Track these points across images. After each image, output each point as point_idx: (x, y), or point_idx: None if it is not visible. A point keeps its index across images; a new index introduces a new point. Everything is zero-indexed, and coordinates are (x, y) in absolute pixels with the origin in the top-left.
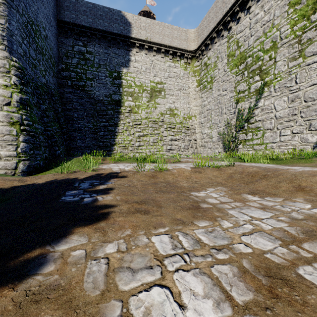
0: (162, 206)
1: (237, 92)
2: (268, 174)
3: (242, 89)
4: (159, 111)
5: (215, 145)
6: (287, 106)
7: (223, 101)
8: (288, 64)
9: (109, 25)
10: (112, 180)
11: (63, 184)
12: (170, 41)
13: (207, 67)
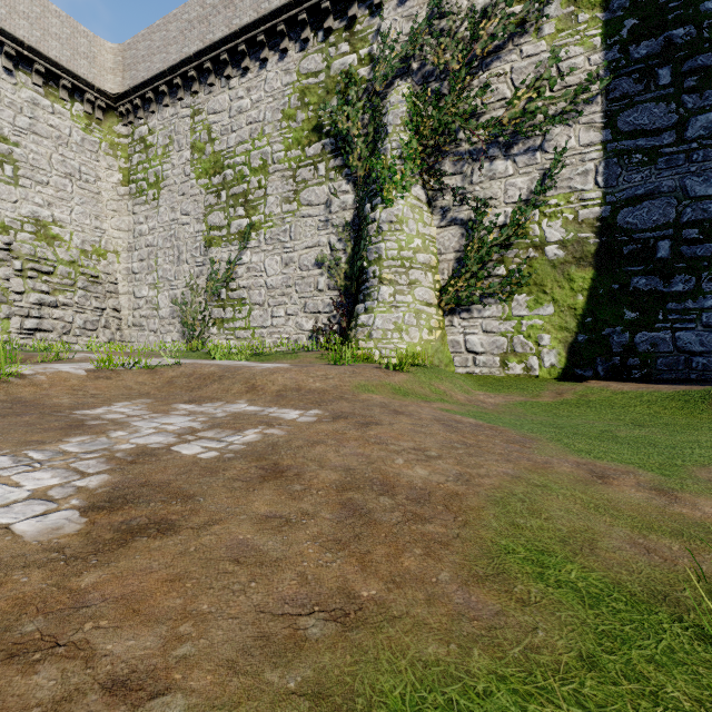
0: None
1: (209, 225)
2: (226, 374)
3: (218, 223)
4: None
5: (166, 326)
6: (281, 272)
7: (182, 236)
8: (281, 206)
9: None
10: None
11: None
12: (35, 36)
13: (148, 149)
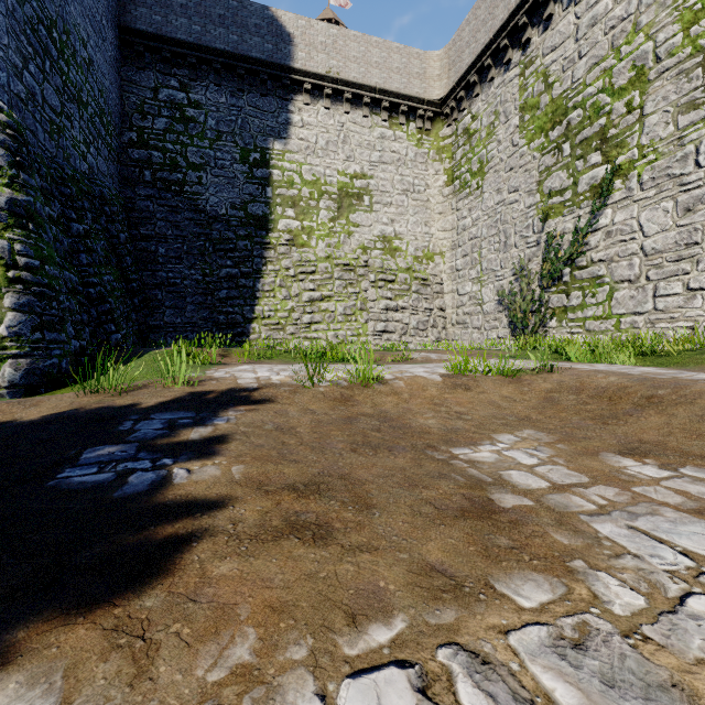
0: (373, 503)
1: (545, 194)
2: (660, 395)
3: (557, 187)
4: (357, 242)
5: (491, 322)
6: (674, 224)
7: (509, 217)
8: (675, 120)
9: (241, 40)
10: (233, 410)
11: (90, 422)
12: (383, 78)
13: (471, 137)
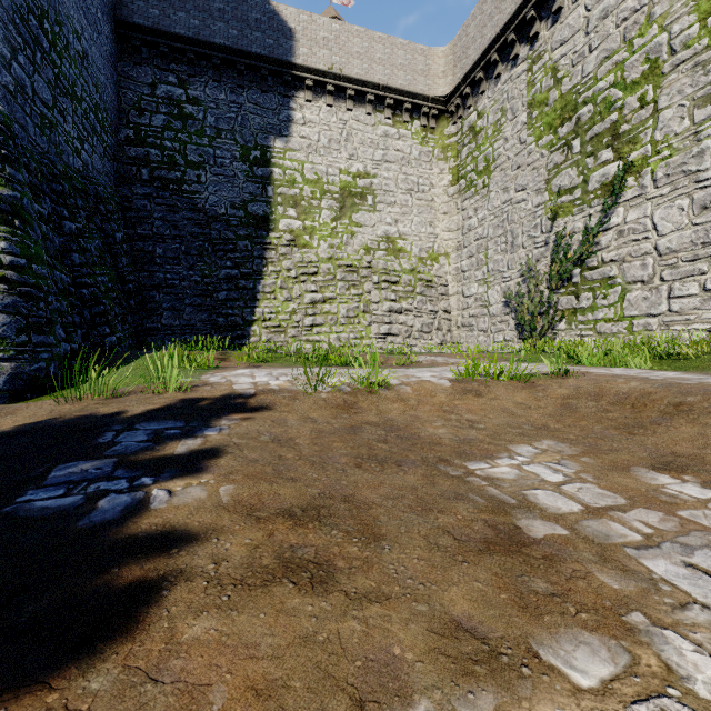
0: (382, 533)
1: (553, 192)
2: (690, 402)
3: (566, 185)
4: (360, 243)
5: (497, 324)
6: (690, 222)
7: (516, 217)
8: (691, 115)
9: (241, 35)
10: (226, 418)
11: (67, 434)
12: (387, 74)
13: (477, 135)
